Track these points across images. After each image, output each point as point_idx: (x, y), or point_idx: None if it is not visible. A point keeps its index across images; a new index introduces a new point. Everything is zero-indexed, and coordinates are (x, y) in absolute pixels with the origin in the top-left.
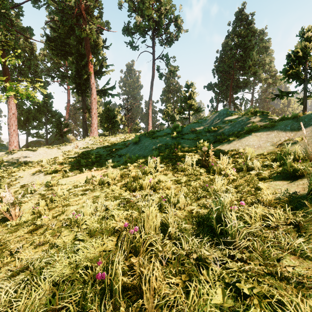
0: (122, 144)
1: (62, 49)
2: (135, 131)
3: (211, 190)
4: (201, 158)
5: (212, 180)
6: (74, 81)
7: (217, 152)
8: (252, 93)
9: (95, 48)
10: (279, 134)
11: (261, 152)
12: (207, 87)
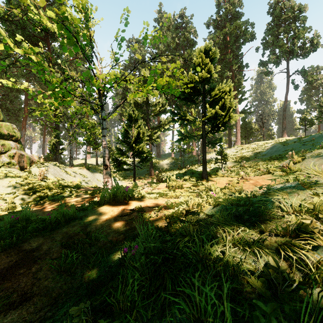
0: (263, 149)
1: None
2: (268, 137)
3: None
4: None
5: None
6: None
7: None
8: None
9: (238, 86)
10: None
11: None
12: None
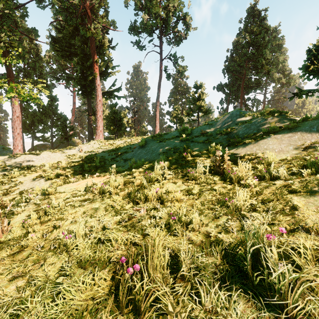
0: (128, 147)
1: (67, 50)
2: (142, 134)
3: (232, 206)
4: (214, 164)
5: (230, 191)
6: (79, 82)
7: (232, 156)
8: (265, 94)
9: (100, 49)
10: (304, 137)
11: (283, 157)
12: (217, 87)
